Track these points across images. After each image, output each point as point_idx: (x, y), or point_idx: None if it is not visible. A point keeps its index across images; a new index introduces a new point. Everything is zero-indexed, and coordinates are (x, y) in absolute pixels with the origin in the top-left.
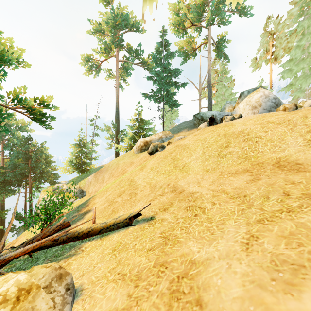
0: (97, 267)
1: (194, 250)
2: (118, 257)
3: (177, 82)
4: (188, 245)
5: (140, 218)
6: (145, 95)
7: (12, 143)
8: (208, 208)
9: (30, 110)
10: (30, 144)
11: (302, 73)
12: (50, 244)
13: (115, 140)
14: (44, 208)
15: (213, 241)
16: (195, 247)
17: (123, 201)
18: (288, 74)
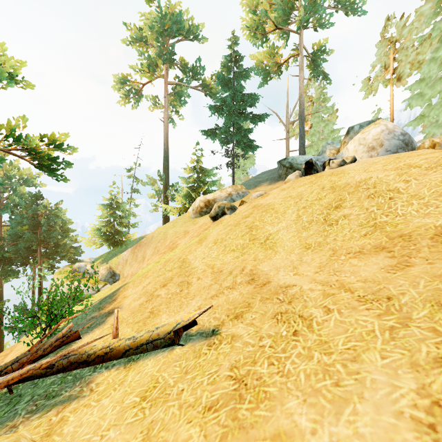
0: (107, 437)
1: (302, 427)
2: (148, 419)
3: (254, 114)
4: (287, 407)
5: (194, 330)
6: (207, 133)
7: (13, 203)
8: (318, 319)
9: (34, 153)
10: (40, 205)
11: (439, 98)
12: (41, 372)
13: (163, 199)
14: (46, 305)
15: (343, 405)
16: (304, 417)
17: (169, 295)
18: (418, 101)
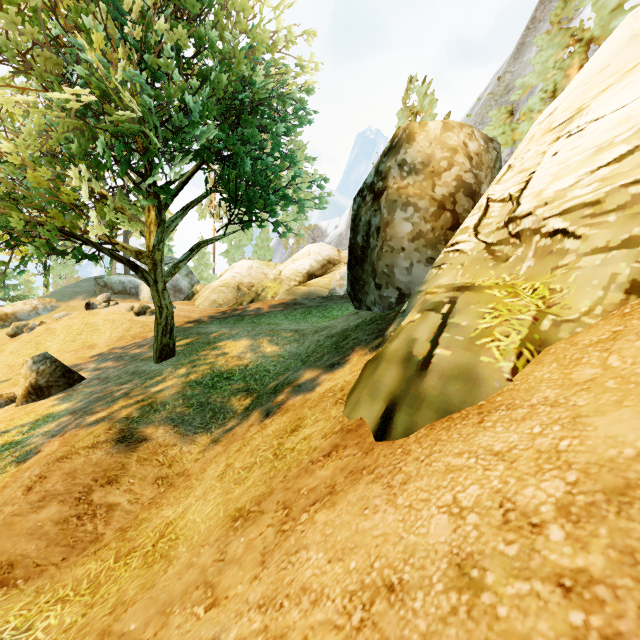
0: None
1: None
2: None
3: None
4: None
5: None
6: None
7: None
8: None
9: None
10: None
11: (235, 242)
12: None
13: None
14: None
15: None
16: None
17: None
18: (226, 239)
